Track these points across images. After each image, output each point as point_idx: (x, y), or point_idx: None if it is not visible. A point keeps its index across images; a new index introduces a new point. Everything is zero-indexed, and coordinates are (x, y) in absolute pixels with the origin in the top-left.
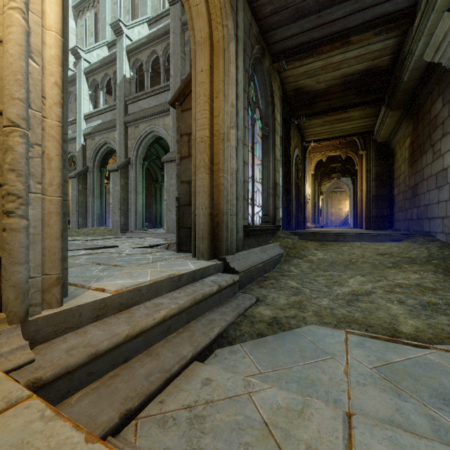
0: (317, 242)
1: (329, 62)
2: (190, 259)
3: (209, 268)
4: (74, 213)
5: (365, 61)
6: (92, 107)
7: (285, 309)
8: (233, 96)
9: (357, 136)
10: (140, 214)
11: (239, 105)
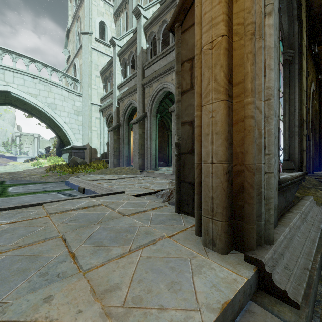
0: None
1: None
2: (192, 239)
3: (233, 301)
4: (111, 156)
5: None
6: (123, 79)
7: None
8: None
9: None
10: (153, 157)
11: None
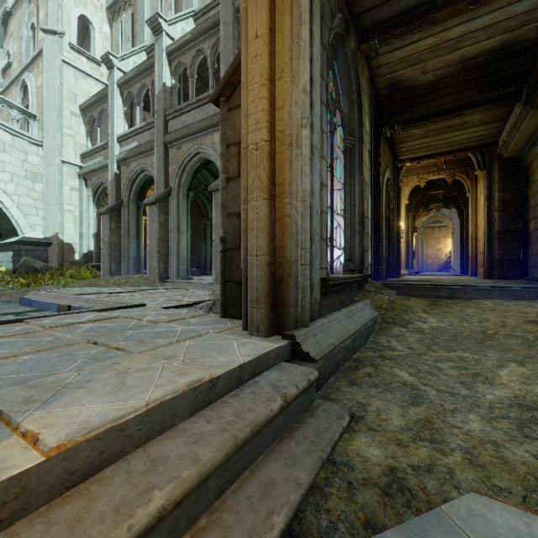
0: (423, 299)
1: (443, 38)
2: (239, 333)
3: (268, 355)
4: (106, 257)
5: (499, 33)
6: (127, 127)
7: (405, 442)
8: (305, 76)
9: (473, 150)
10: (183, 259)
11: (314, 95)
